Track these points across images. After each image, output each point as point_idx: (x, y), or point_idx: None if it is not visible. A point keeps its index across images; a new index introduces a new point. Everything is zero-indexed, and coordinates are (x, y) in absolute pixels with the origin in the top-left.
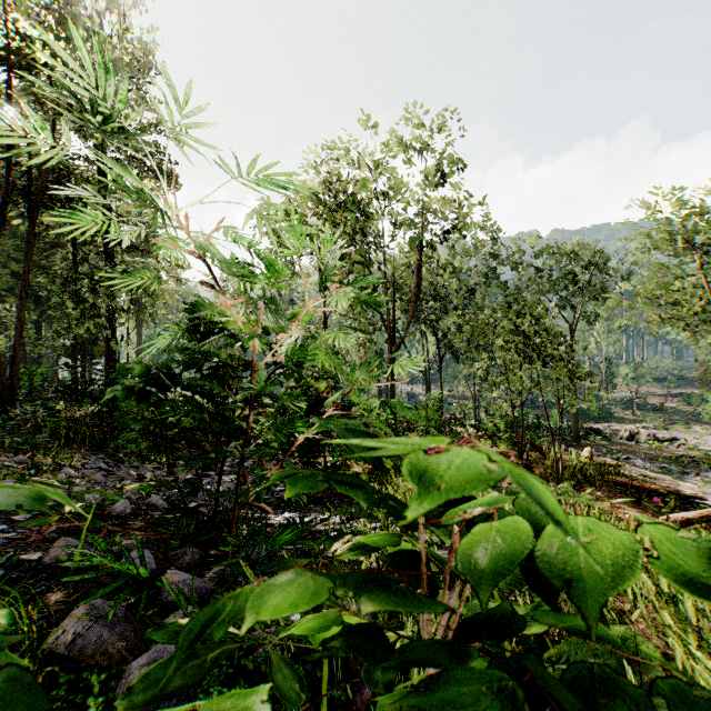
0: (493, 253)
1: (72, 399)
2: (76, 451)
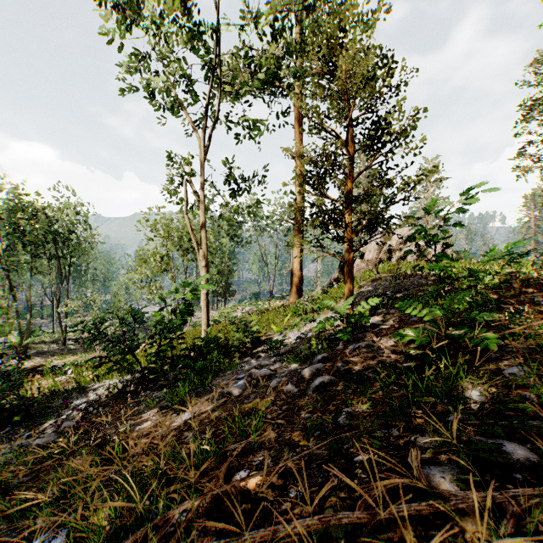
0: None
1: None
2: None
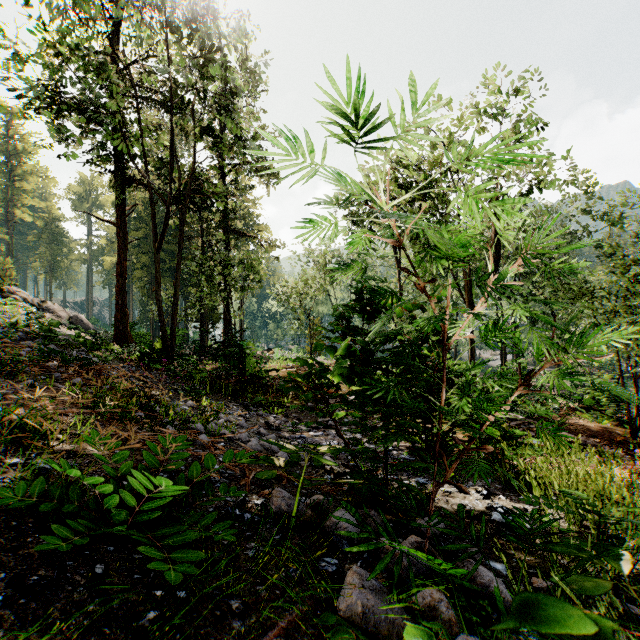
0: (582, 211)
1: (209, 356)
2: (218, 399)
